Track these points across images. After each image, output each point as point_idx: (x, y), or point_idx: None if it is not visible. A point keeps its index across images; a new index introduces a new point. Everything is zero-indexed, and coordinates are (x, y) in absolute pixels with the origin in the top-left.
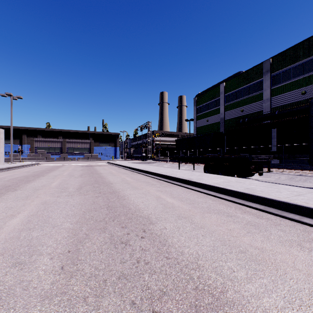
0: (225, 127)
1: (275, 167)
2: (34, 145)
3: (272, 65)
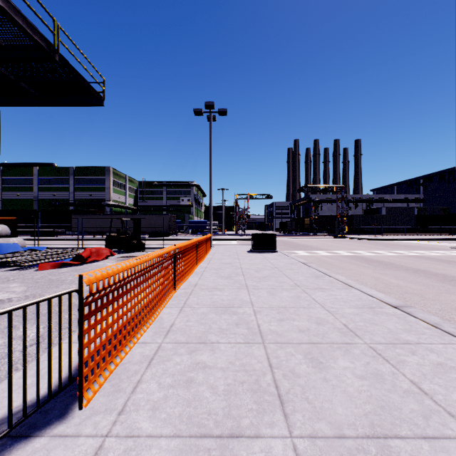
0: (39, 205)
1: (70, 235)
2: None
3: (75, 171)
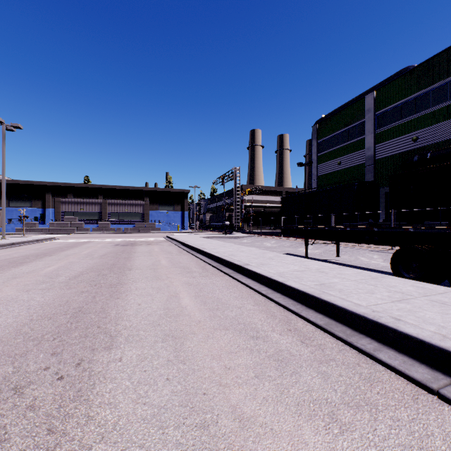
0: (376, 173)
1: None
2: (60, 209)
3: None
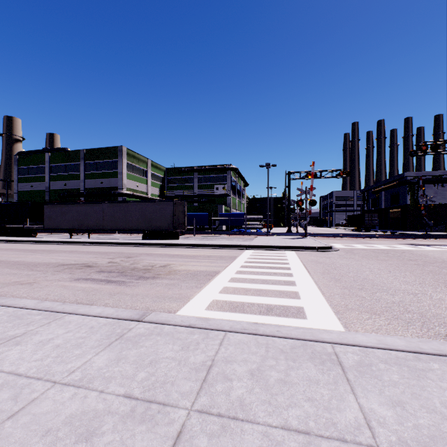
0: (51, 197)
1: (64, 233)
2: None
3: (86, 155)
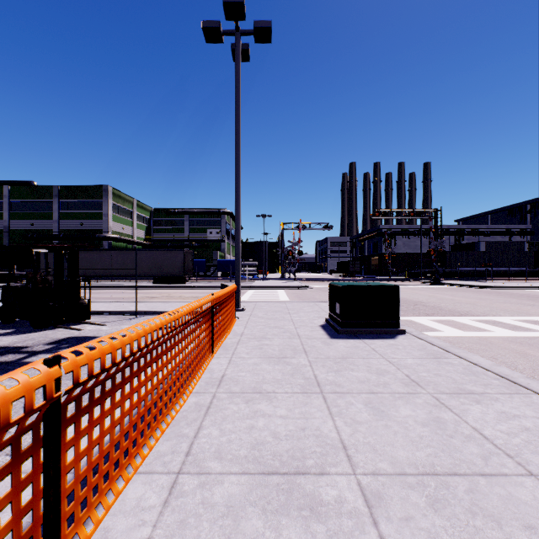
0: (11, 238)
1: None
2: None
3: (61, 192)
